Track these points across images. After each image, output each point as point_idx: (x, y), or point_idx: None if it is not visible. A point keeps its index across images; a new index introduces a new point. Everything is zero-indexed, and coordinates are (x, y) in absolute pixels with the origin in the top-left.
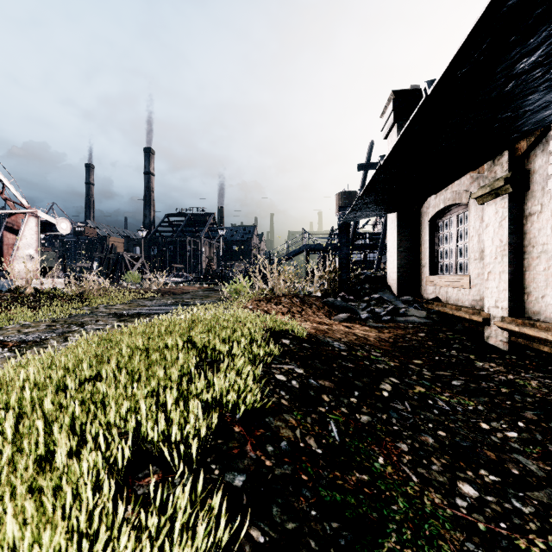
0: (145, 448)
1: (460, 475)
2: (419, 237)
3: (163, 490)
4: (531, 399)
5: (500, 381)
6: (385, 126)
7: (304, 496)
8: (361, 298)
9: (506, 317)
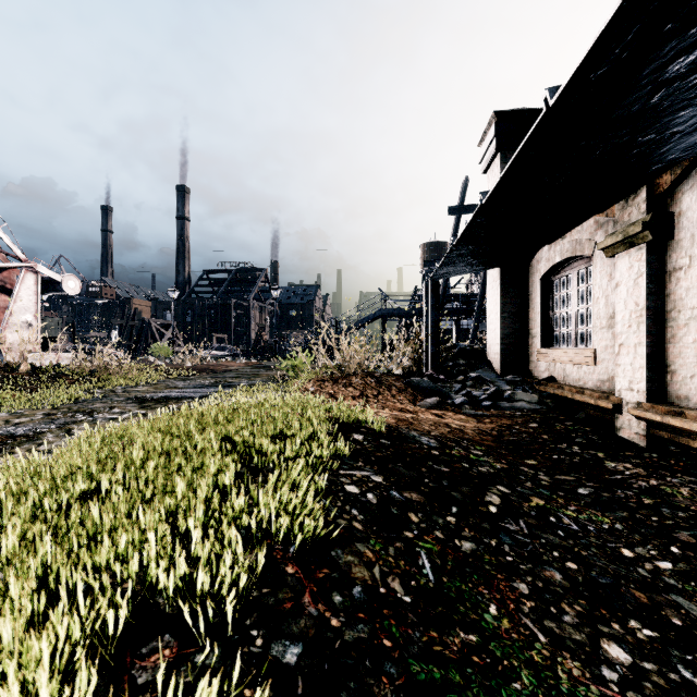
0: (155, 604)
1: (603, 630)
2: (528, 299)
3: (177, 675)
4: (684, 514)
5: (641, 489)
6: (484, 157)
7: (388, 675)
8: (454, 378)
9: (644, 403)
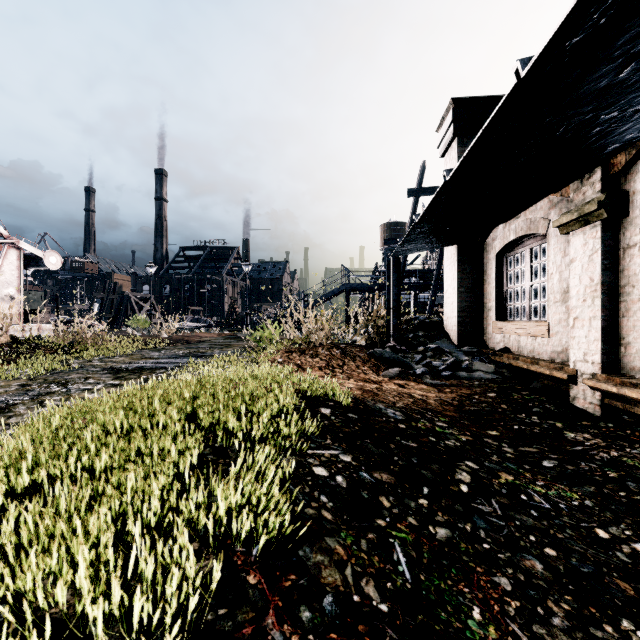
0: (87, 637)
1: (596, 635)
2: (483, 275)
3: None
4: None
5: (603, 461)
6: (442, 141)
7: None
8: (415, 349)
9: (599, 374)
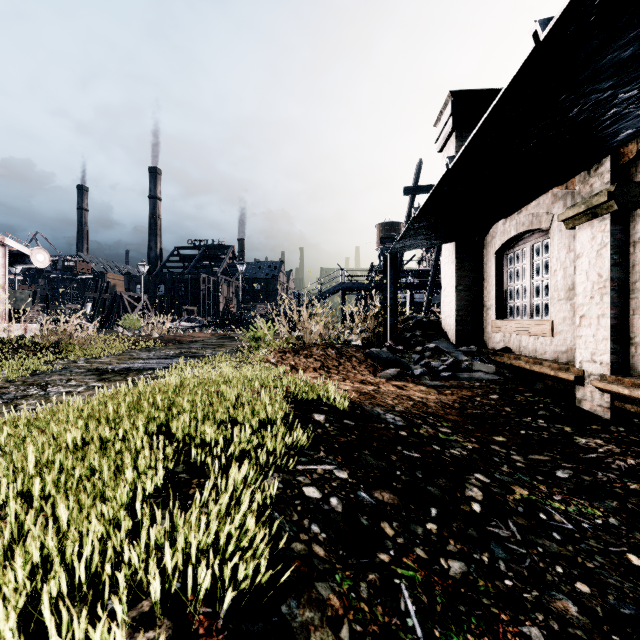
0: None
1: None
2: (483, 273)
3: None
4: None
5: (621, 470)
6: (440, 136)
7: None
8: (412, 348)
9: (608, 375)
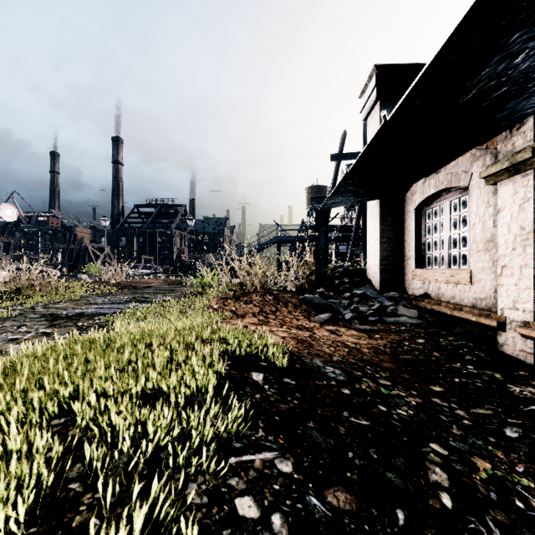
0: None
1: None
2: (403, 227)
3: None
4: None
5: None
6: (365, 106)
7: None
8: (341, 294)
9: (532, 323)
